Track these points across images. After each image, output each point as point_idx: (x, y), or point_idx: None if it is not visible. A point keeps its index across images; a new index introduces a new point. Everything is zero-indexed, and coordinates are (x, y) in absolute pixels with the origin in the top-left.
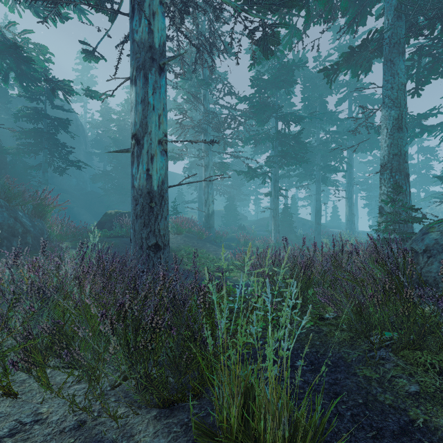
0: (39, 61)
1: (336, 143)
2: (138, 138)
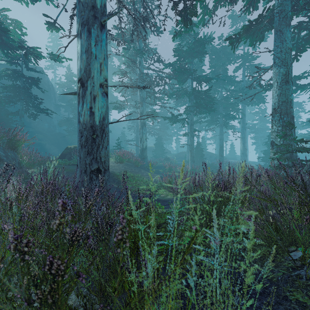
0: (16, 33)
1: (234, 98)
2: (83, 81)
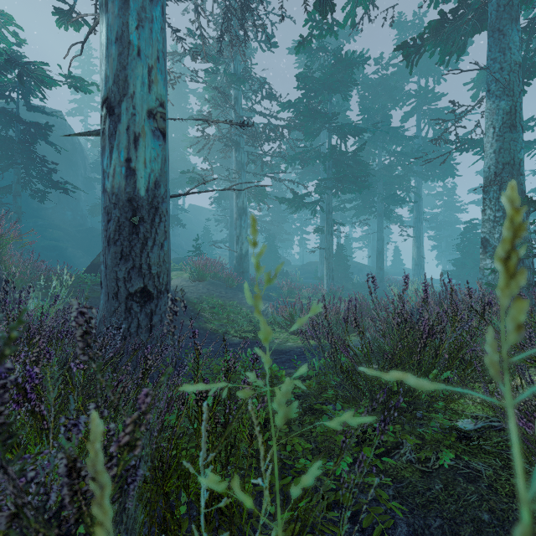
0: (2, 37)
1: (402, 168)
2: (111, 103)
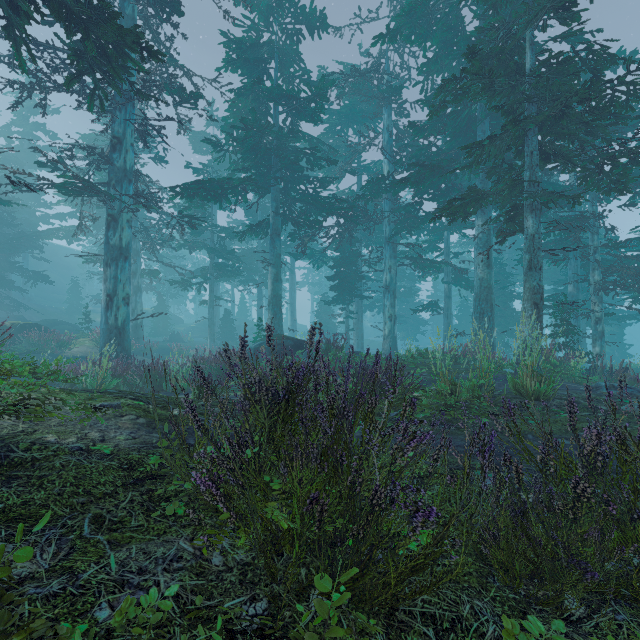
0: None
1: None
2: (113, 297)
